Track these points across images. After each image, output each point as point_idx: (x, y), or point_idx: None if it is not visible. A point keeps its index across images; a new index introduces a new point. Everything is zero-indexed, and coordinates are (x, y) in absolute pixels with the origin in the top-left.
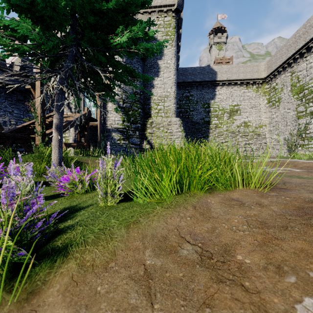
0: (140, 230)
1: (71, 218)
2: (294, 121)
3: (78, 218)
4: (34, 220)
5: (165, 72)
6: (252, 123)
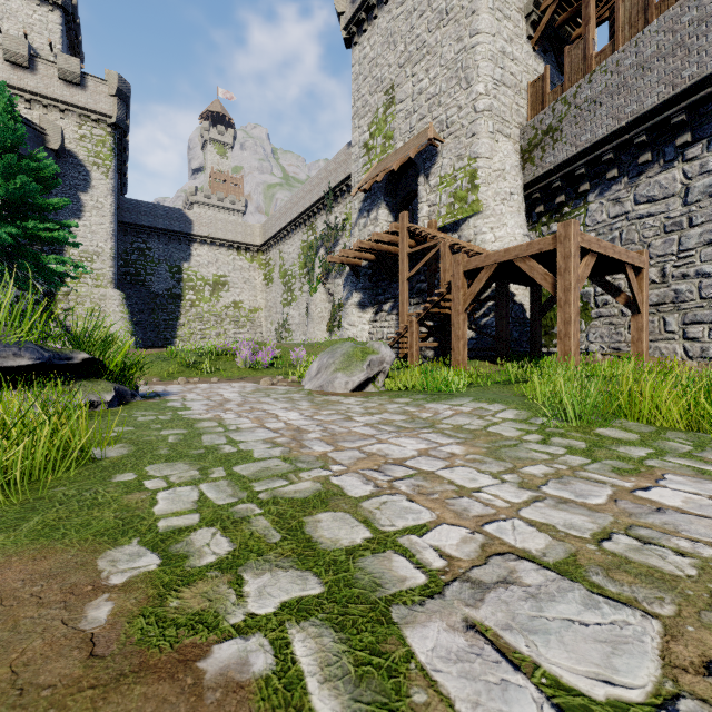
0: None
1: None
2: (282, 308)
3: None
4: None
5: (94, 215)
6: (245, 305)
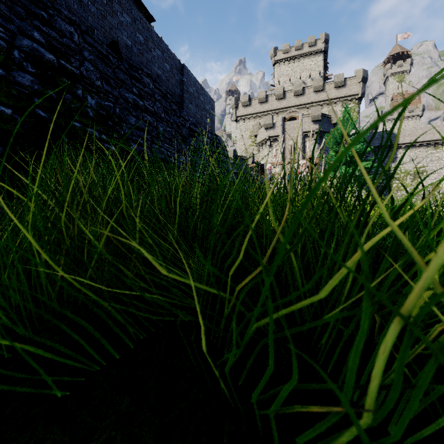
0: None
1: None
2: None
3: None
4: None
5: None
6: (441, 185)
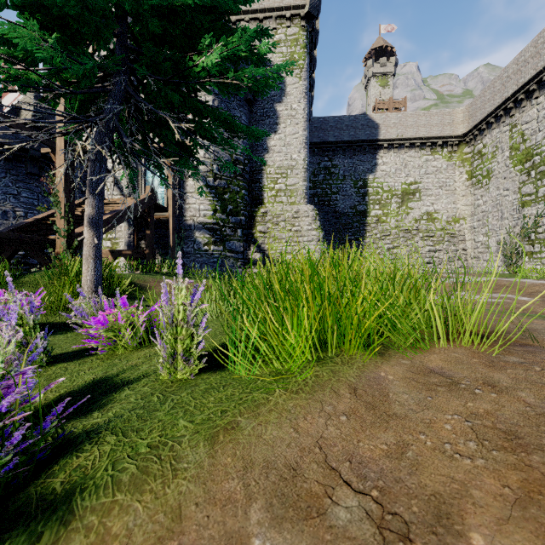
0: (238, 449)
1: (101, 406)
2: (516, 210)
3: (115, 408)
4: (9, 427)
5: (287, 125)
6: (440, 215)
